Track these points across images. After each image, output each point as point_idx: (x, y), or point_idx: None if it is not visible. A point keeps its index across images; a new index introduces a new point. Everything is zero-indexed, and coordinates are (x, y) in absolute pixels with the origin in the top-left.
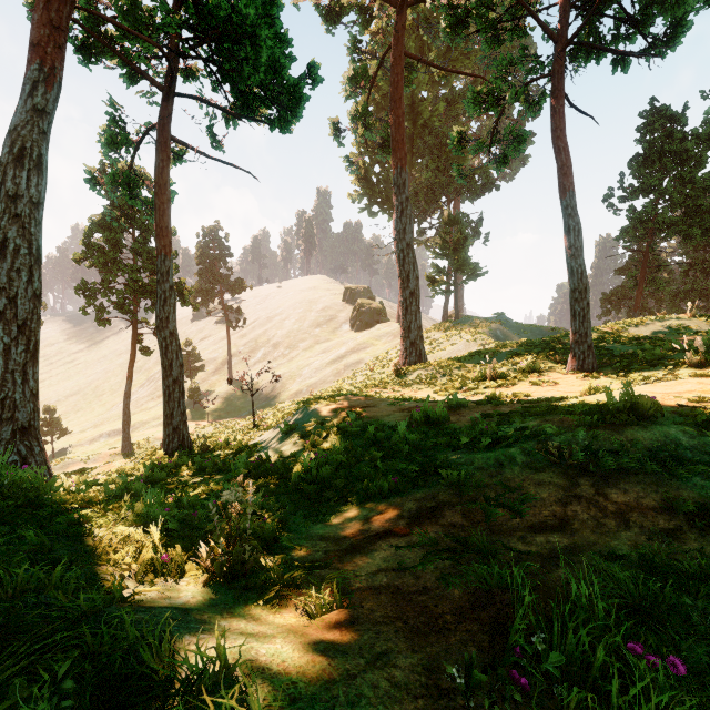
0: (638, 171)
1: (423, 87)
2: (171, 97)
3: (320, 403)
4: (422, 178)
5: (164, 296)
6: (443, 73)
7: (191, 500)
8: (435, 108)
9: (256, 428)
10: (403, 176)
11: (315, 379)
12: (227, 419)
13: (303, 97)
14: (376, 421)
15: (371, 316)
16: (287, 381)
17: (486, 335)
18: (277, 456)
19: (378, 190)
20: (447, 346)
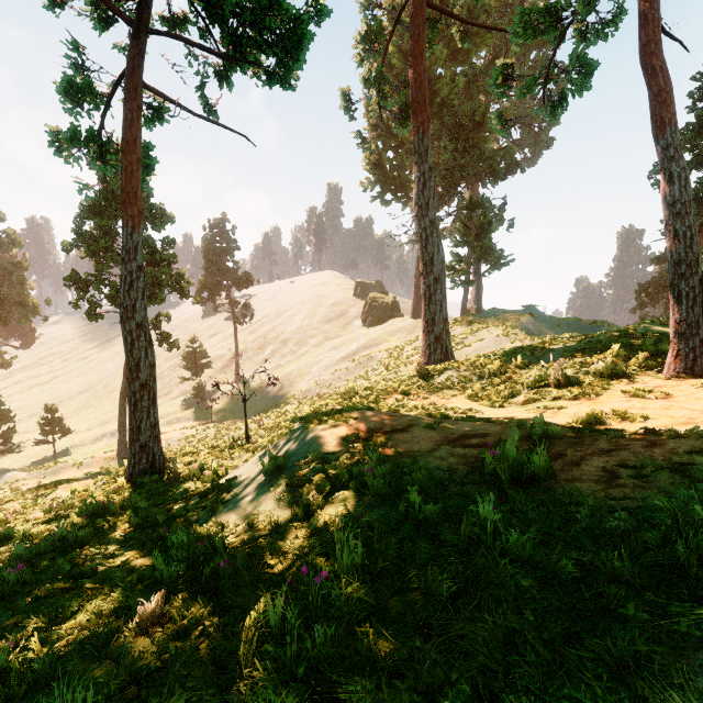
0: (692, 141)
1: (440, 63)
2: (143, 33)
3: (323, 422)
4: (440, 159)
5: (130, 278)
6: (466, 38)
7: (32, 672)
8: (454, 84)
9: (249, 442)
10: (425, 143)
11: (325, 378)
12: (231, 420)
13: (306, 35)
14: (413, 463)
15: (383, 311)
16: (296, 379)
17: (519, 329)
18: (248, 524)
19: (392, 176)
20: (473, 342)
